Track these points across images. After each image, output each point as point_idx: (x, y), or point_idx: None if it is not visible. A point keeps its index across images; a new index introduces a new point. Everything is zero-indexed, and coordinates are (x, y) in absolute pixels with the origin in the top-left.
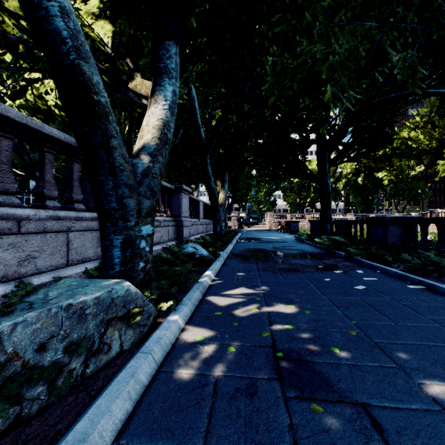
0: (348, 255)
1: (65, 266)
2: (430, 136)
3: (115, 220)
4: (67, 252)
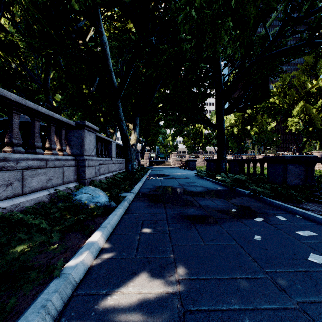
0: (254, 194)
1: None
2: (283, 101)
3: None
4: None
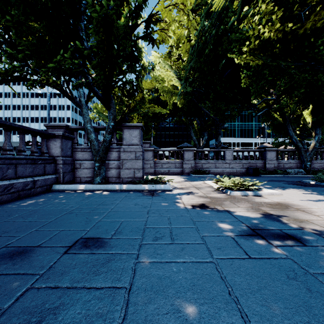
0: None
1: (296, 168)
2: None
3: (302, 162)
4: (297, 166)
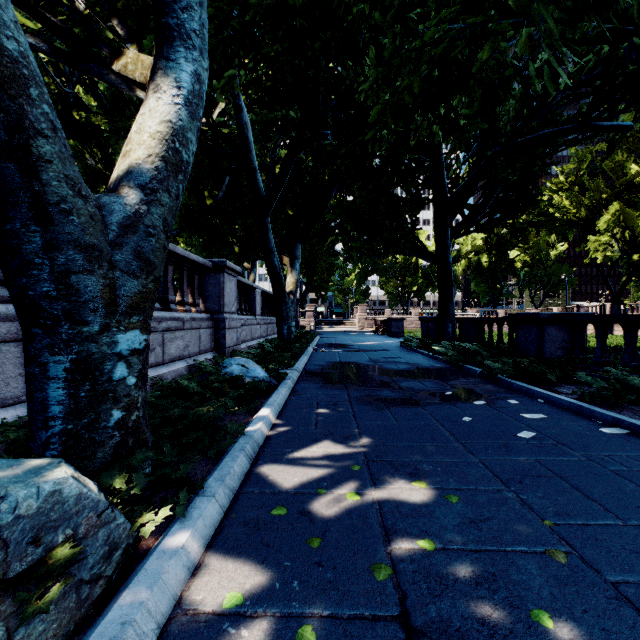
0: (488, 373)
1: None
2: (577, 202)
3: (52, 322)
4: None
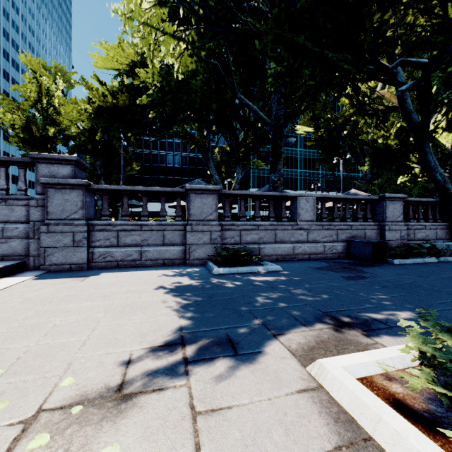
0: None
1: (435, 240)
2: None
3: None
4: (436, 235)
